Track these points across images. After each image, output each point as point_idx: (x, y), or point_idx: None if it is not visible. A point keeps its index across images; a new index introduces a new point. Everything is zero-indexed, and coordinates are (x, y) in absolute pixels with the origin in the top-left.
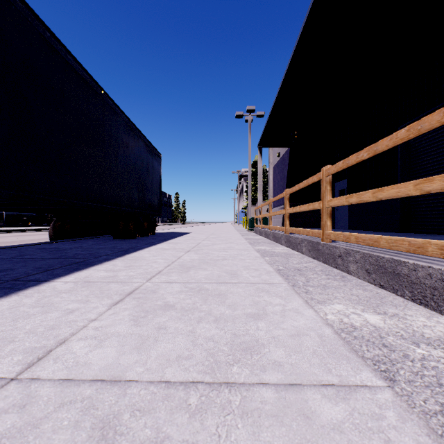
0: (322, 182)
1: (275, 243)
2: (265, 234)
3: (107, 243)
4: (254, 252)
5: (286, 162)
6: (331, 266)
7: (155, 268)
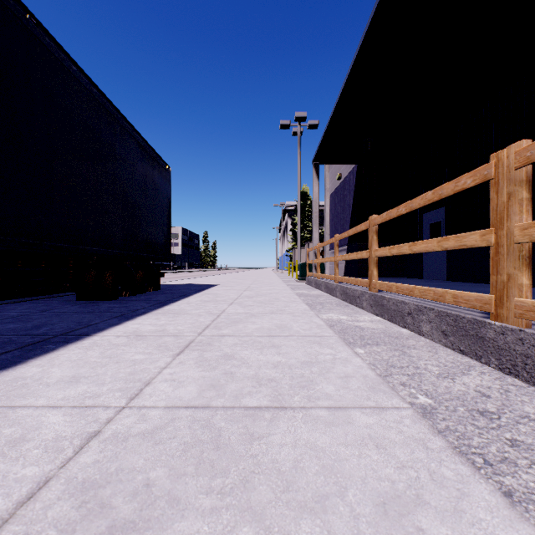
0: (495, 186)
1: (349, 306)
2: (326, 287)
3: (45, 312)
4: (348, 354)
5: (352, 186)
6: None
7: None
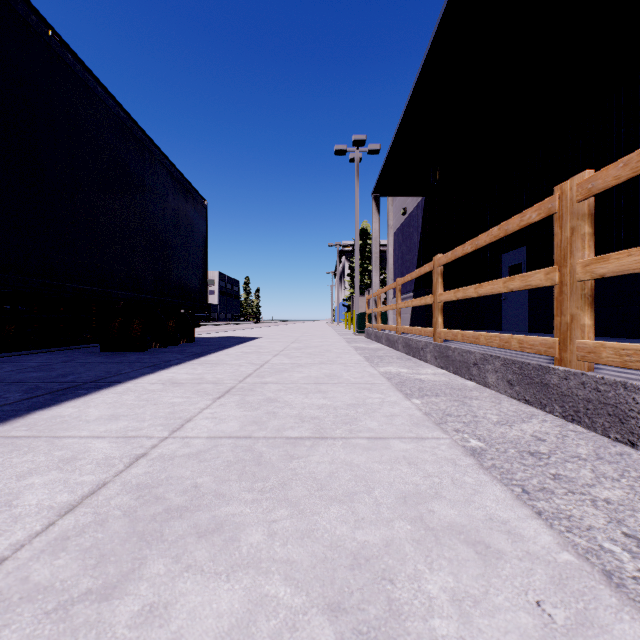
0: (559, 220)
1: (412, 359)
2: (387, 340)
3: (68, 363)
4: (398, 398)
5: (418, 222)
6: (603, 436)
7: (0, 526)
